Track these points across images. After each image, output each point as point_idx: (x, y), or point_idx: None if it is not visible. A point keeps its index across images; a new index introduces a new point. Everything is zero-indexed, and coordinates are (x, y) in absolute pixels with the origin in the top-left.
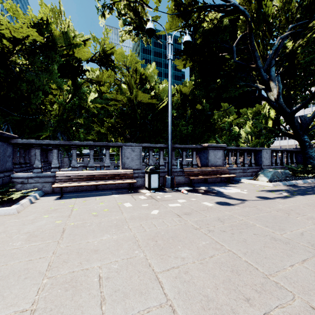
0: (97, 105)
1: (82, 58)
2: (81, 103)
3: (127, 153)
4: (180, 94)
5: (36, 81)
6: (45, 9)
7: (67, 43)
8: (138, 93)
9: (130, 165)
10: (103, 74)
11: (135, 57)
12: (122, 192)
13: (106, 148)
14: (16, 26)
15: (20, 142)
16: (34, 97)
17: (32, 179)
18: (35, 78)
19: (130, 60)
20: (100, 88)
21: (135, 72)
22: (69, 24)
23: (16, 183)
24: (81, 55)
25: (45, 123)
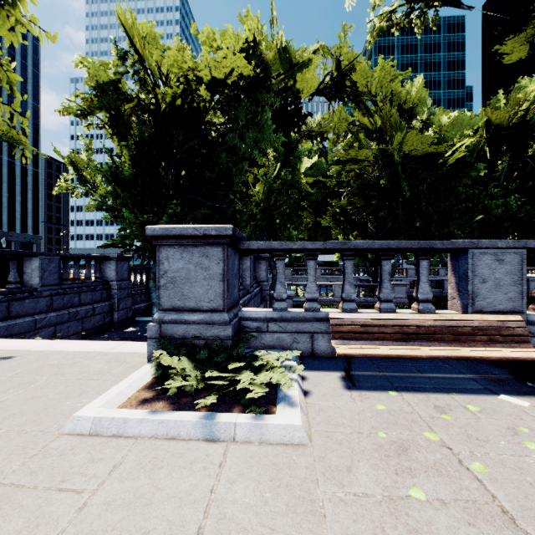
0: (306, 179)
1: (307, 89)
2: (295, 176)
3: (481, 268)
4: (485, 128)
5: (239, 146)
6: (251, 21)
7: (286, 65)
8: (407, 137)
9: (489, 300)
10: (333, 116)
11: (390, 69)
12: (507, 382)
13: (420, 255)
14: (219, 57)
15: (254, 247)
16: (236, 172)
17: (275, 324)
18: (238, 141)
19: (379, 78)
20: (323, 144)
21: (390, 99)
22: (282, 40)
23: (249, 331)
24: (306, 84)
25: (237, 217)
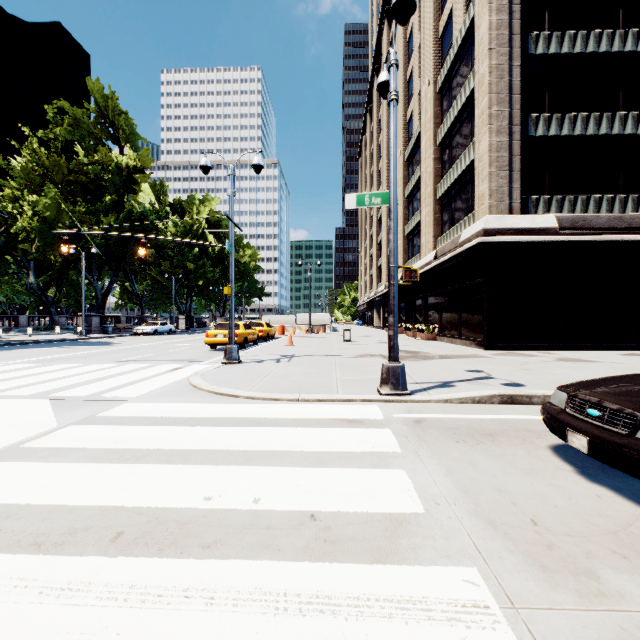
0: None
1: None
2: None
3: None
4: None
5: None
6: None
7: None
8: None
9: None
10: None
11: None
12: None
13: None
14: None
15: None
16: None
17: None
18: None
19: None
20: None
21: None
22: None
23: None
24: None
25: None
